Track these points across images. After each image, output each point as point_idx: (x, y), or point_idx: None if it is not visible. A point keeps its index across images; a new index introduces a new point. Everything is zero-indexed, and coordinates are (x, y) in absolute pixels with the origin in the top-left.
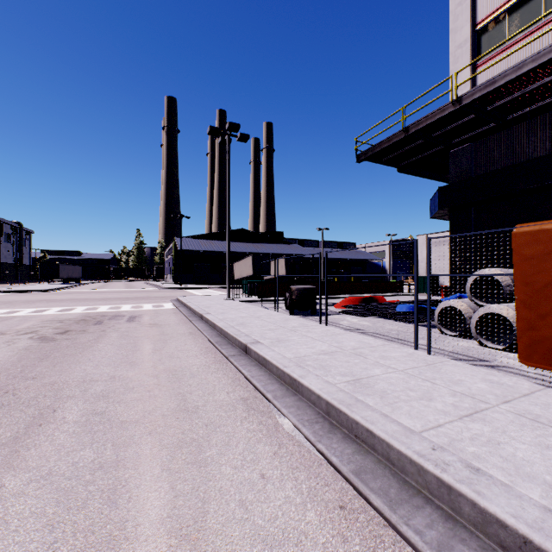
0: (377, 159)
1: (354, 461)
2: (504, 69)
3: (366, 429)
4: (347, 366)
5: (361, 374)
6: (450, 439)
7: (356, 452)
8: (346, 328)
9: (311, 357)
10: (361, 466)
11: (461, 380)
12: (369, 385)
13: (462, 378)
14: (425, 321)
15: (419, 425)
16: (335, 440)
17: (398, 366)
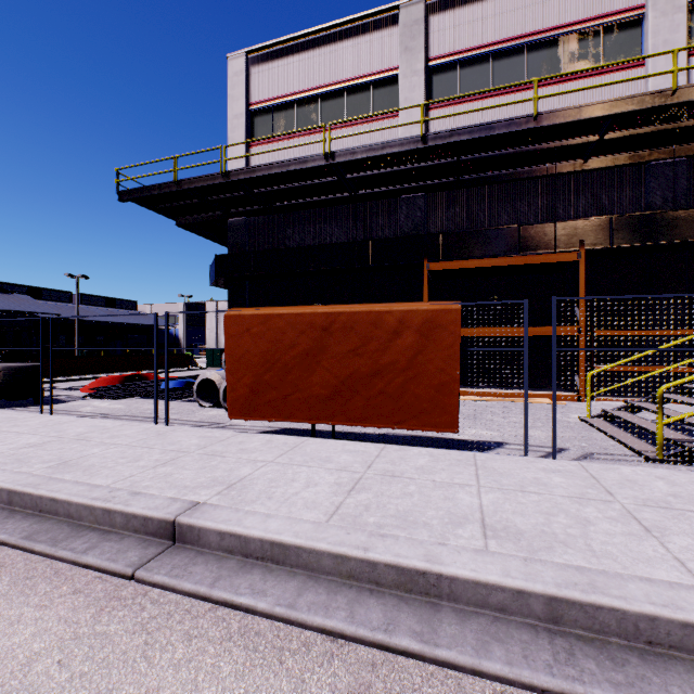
0: (149, 205)
1: (29, 529)
2: (271, 159)
3: (51, 499)
4: (58, 453)
5: (73, 457)
6: (134, 482)
7: (36, 523)
8: (86, 415)
9: (6, 453)
10: (37, 530)
11: (179, 441)
12: (77, 464)
13: (183, 439)
14: (189, 396)
15: (111, 481)
16: (11, 522)
17: (126, 441)
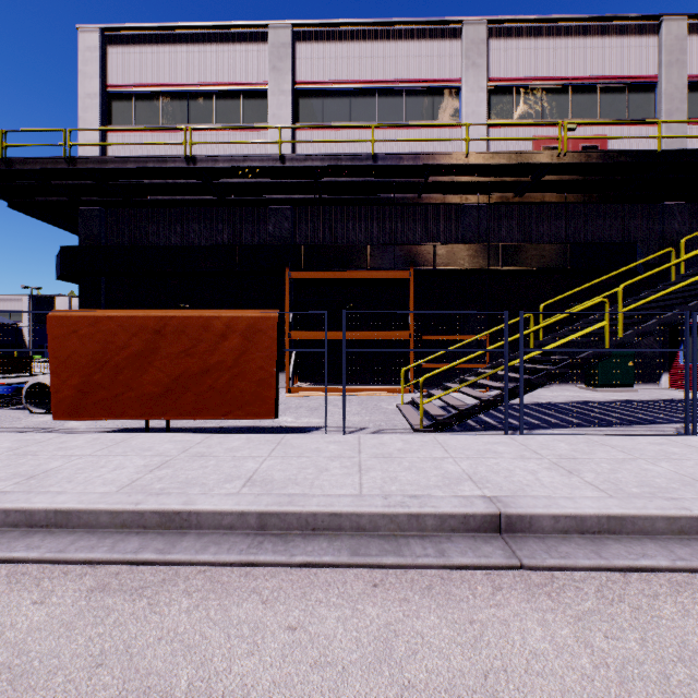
0: None
1: None
2: (133, 149)
3: None
4: None
5: None
6: None
7: None
8: None
9: None
10: None
11: None
12: None
13: None
14: (17, 402)
15: None
16: None
17: None
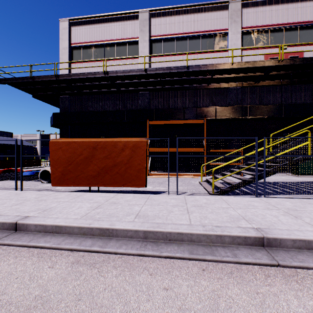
0: (17, 86)
1: None
2: (81, 70)
3: None
4: None
5: None
6: None
7: None
8: None
9: None
10: None
11: (26, 196)
12: None
13: (28, 195)
14: (36, 178)
15: None
16: None
17: None
